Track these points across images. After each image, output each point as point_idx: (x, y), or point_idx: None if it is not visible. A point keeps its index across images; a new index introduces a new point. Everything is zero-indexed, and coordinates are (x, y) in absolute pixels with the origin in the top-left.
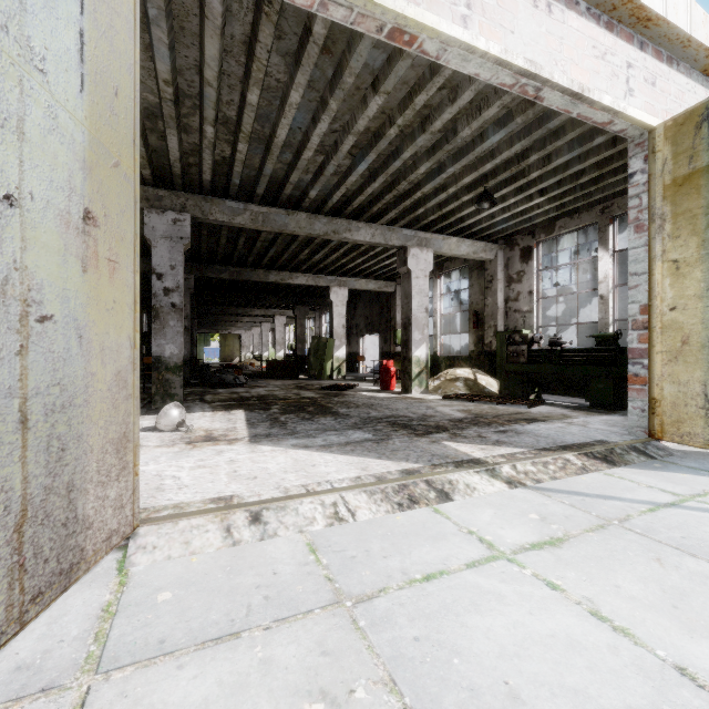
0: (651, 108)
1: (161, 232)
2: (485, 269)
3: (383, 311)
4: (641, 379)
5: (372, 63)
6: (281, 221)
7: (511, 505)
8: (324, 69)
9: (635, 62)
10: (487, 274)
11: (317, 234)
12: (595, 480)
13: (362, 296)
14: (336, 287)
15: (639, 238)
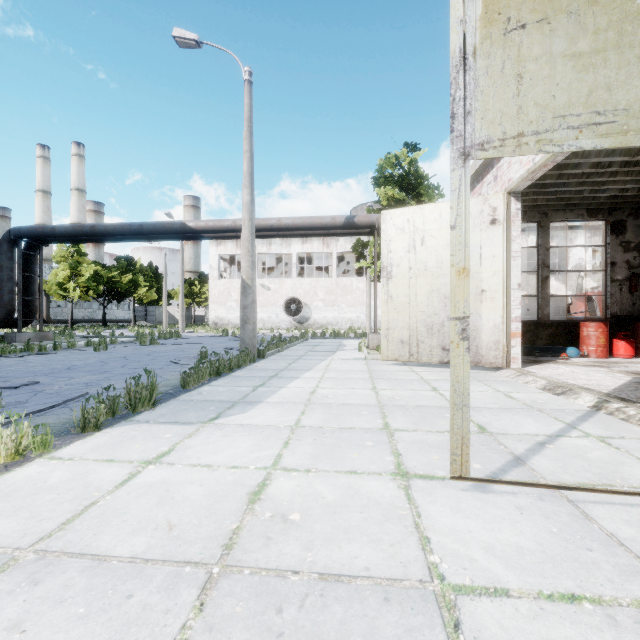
0: None
1: None
2: None
3: None
4: None
5: None
6: None
7: (554, 401)
8: None
9: None
10: None
11: None
12: (632, 429)
13: None
14: None
15: None
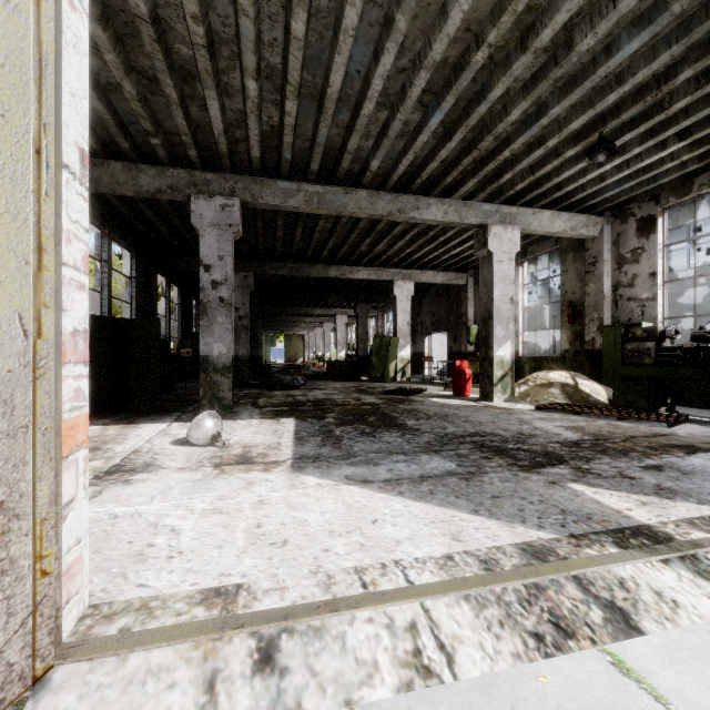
0: None
1: (208, 219)
2: (586, 250)
3: (453, 307)
4: None
5: None
6: (339, 201)
7: None
8: None
9: None
10: (589, 255)
11: (379, 214)
12: None
13: (428, 291)
14: (400, 281)
15: None
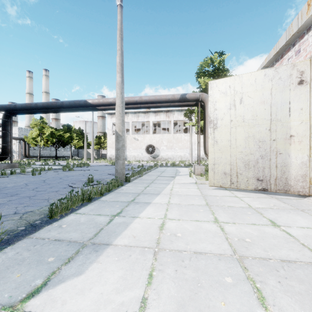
0: None
1: None
2: None
3: None
4: None
5: None
6: None
7: None
8: None
9: None
10: None
11: None
12: None
13: None
14: None
15: None
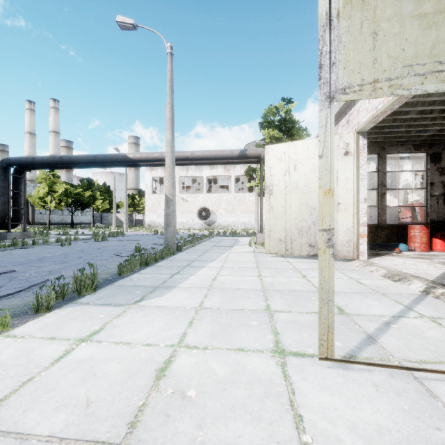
0: None
1: None
2: None
3: None
4: None
5: None
6: None
7: (393, 287)
8: None
9: None
10: None
11: None
12: None
13: None
14: None
15: None
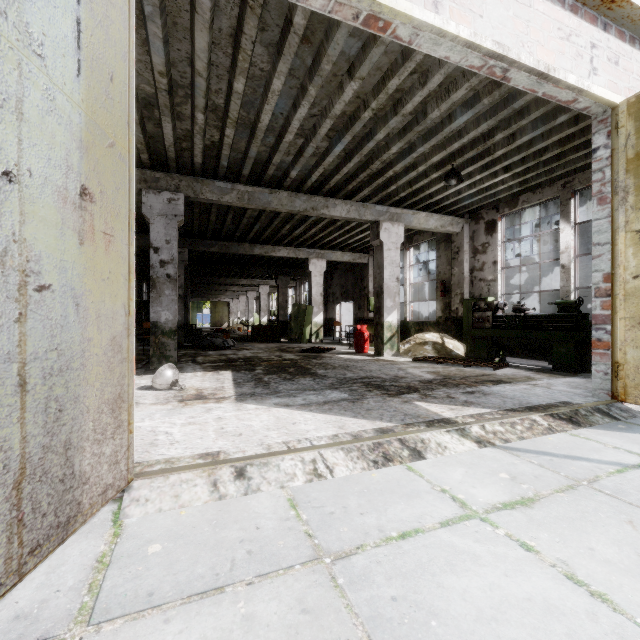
0: (615, 85)
1: (157, 210)
2: (452, 241)
3: (357, 281)
4: (605, 344)
5: (348, 51)
6: (265, 199)
7: (481, 464)
8: (303, 57)
9: (598, 42)
10: (454, 246)
11: (297, 210)
12: (561, 440)
13: (338, 267)
14: (314, 259)
15: (602, 210)
